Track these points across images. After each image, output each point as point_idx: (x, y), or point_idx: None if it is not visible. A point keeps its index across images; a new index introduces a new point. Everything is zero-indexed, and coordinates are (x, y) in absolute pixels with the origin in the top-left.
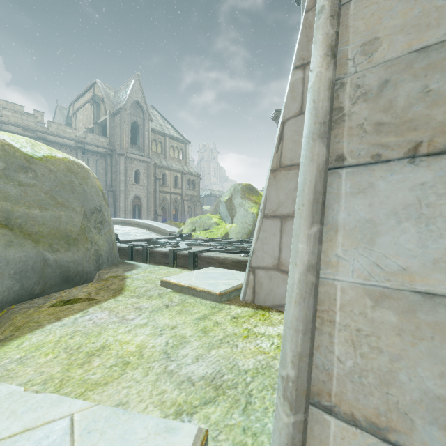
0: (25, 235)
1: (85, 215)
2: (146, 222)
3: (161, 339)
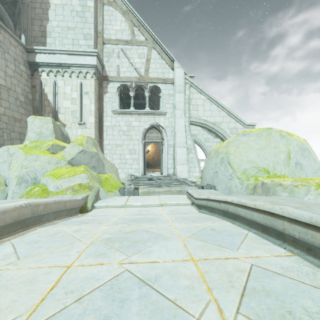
0: None
1: None
2: (19, 203)
3: None
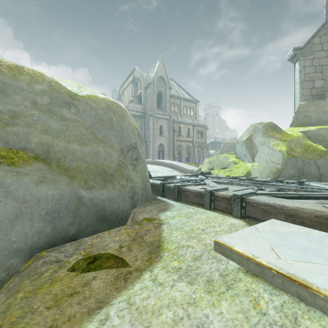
0: (61, 170)
1: (122, 152)
2: (170, 162)
3: None
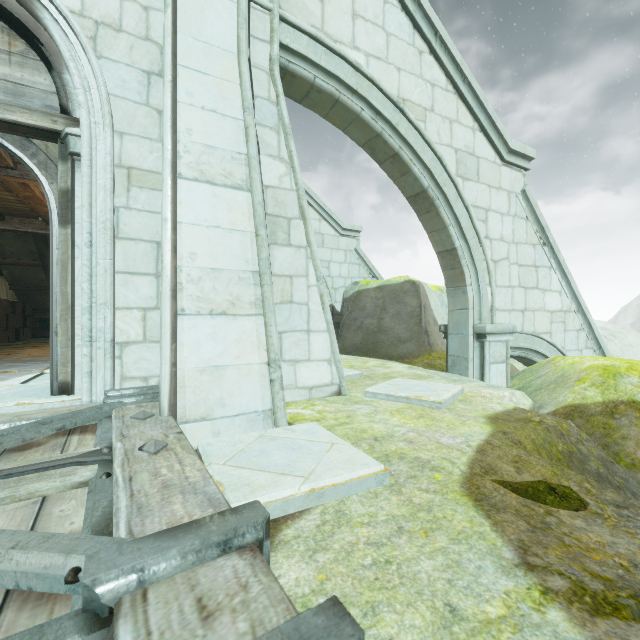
0: None
1: None
2: None
3: (379, 416)
